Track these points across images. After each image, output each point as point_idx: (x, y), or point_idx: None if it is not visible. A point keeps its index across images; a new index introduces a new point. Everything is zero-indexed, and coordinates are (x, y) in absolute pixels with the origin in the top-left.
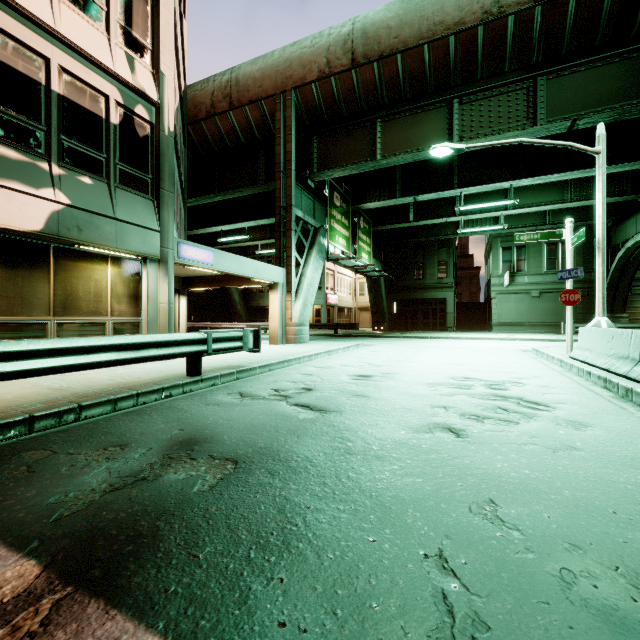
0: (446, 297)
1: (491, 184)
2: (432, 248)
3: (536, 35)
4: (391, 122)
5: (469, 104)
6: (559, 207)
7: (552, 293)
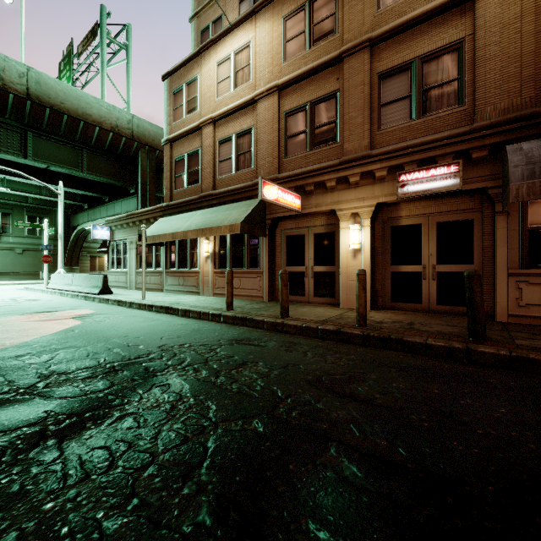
0: None
1: None
2: None
3: (28, 113)
4: None
5: None
6: (39, 197)
7: (33, 251)
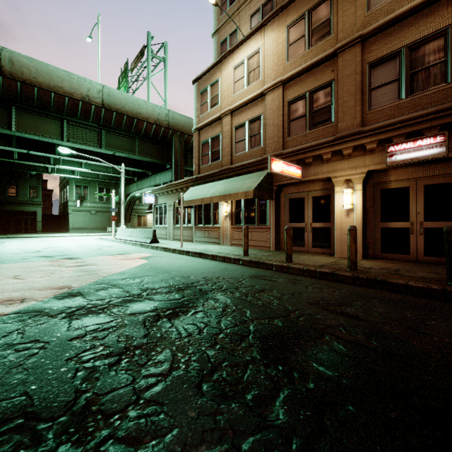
0: (37, 211)
1: (78, 159)
2: (25, 176)
3: (102, 117)
4: (24, 113)
5: (72, 126)
6: (106, 174)
7: (101, 212)
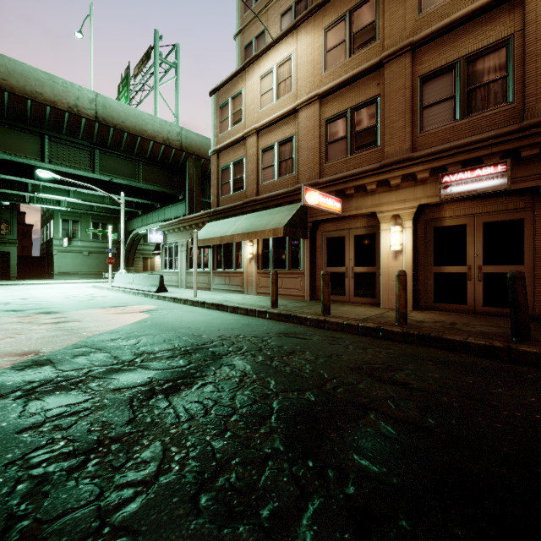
0: (10, 251)
1: (64, 186)
2: None
3: (96, 133)
4: None
5: (56, 143)
6: (102, 205)
7: (96, 254)
